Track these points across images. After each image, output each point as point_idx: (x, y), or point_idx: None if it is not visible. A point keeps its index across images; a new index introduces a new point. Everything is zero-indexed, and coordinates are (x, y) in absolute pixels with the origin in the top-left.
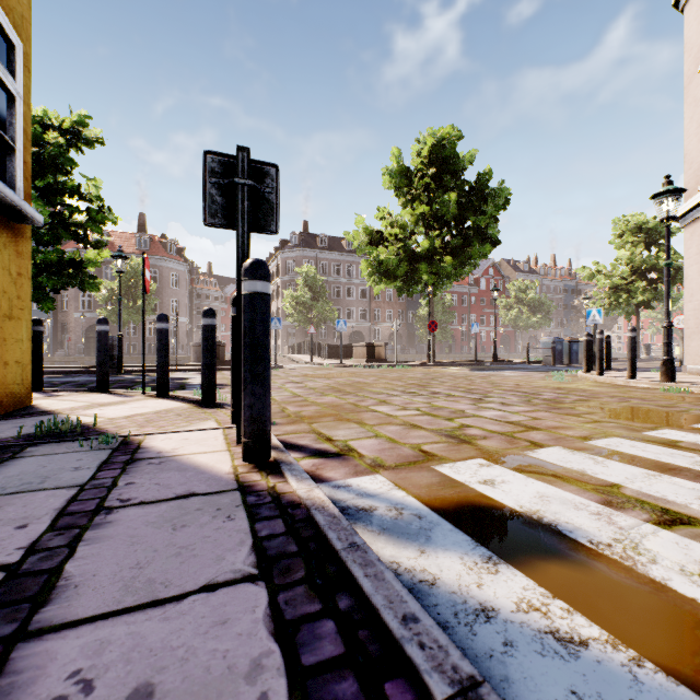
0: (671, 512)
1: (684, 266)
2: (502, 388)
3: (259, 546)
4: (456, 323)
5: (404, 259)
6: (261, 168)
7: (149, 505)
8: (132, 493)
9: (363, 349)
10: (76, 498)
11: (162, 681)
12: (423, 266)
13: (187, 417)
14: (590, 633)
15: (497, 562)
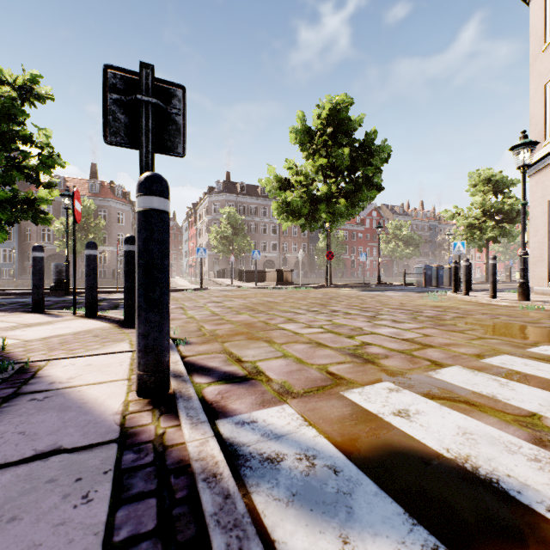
0: None
1: (530, 207)
2: (390, 307)
3: None
4: (347, 253)
5: (307, 201)
6: (168, 89)
7: None
8: None
9: (274, 274)
10: None
11: None
12: (322, 207)
13: (103, 338)
14: None
15: None
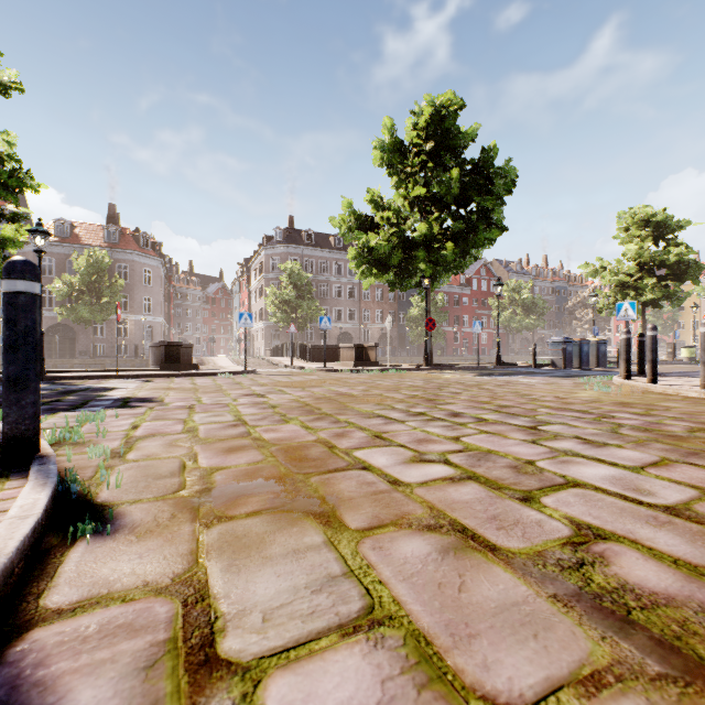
0: None
1: None
2: (545, 405)
3: None
4: (448, 324)
5: (397, 246)
6: None
7: None
8: None
9: (351, 351)
10: None
11: None
12: (421, 253)
13: None
14: None
15: None
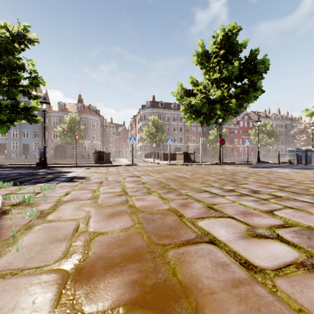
0: None
1: None
2: (311, 186)
3: None
4: (227, 143)
5: (205, 103)
6: None
7: None
8: None
9: (181, 155)
10: None
11: None
12: (218, 106)
13: None
14: None
15: None
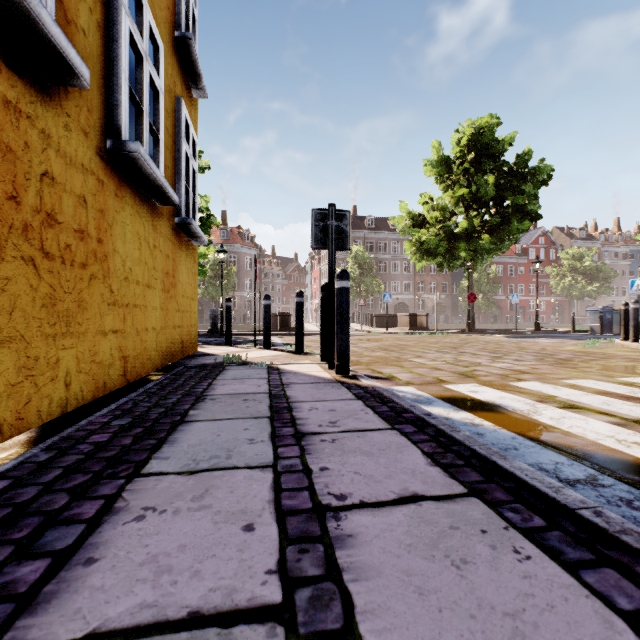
0: (574, 405)
1: None
2: (525, 351)
3: (355, 394)
4: (502, 293)
5: (443, 239)
6: (341, 214)
7: (302, 384)
8: (292, 381)
9: (406, 318)
10: (269, 381)
11: (336, 409)
12: (462, 244)
13: (292, 358)
14: (486, 424)
15: (459, 410)
